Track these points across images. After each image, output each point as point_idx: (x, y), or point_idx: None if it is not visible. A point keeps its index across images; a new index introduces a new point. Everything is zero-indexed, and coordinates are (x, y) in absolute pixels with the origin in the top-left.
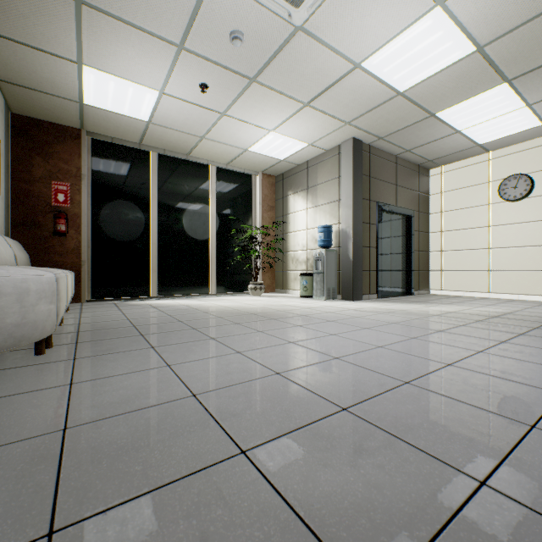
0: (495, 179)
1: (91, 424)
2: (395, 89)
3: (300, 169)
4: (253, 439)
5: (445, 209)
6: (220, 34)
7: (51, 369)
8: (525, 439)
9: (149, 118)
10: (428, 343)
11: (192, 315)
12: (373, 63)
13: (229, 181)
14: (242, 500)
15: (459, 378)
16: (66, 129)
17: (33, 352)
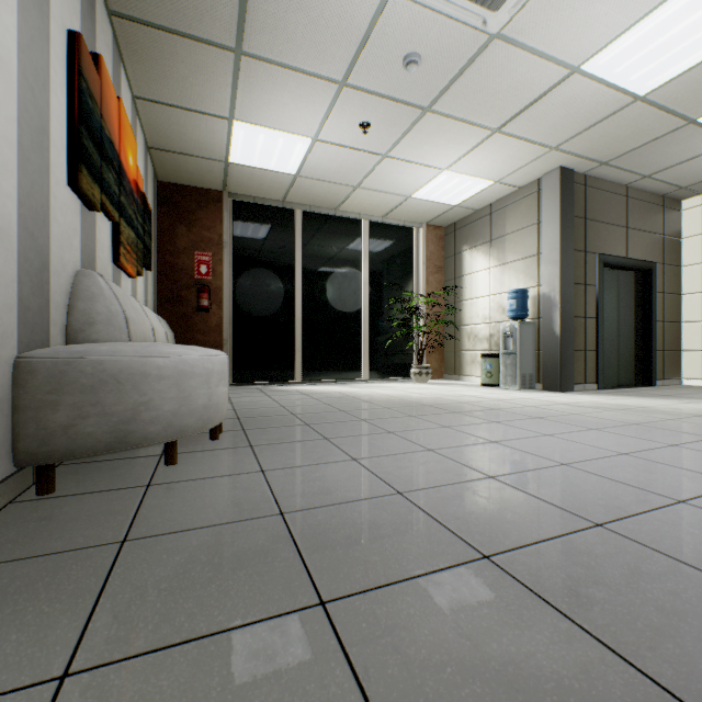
0: None
1: (304, 512)
2: (632, 93)
3: (479, 216)
4: (492, 545)
5: None
6: (391, 61)
7: (234, 455)
8: None
9: (297, 170)
10: (699, 453)
11: (353, 404)
12: (600, 63)
13: (384, 238)
14: (506, 603)
15: None
16: (208, 192)
17: (207, 437)
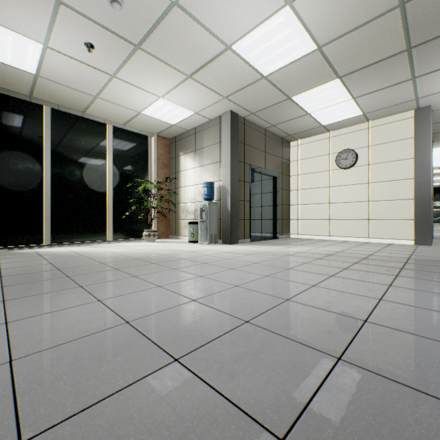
0: (334, 152)
1: None
2: (260, 73)
3: (189, 134)
4: (47, 419)
5: (300, 173)
6: None
7: None
8: (331, 374)
9: (36, 71)
10: (276, 280)
11: (76, 262)
12: (241, 47)
13: (126, 140)
14: None
15: (291, 313)
16: None
17: None
